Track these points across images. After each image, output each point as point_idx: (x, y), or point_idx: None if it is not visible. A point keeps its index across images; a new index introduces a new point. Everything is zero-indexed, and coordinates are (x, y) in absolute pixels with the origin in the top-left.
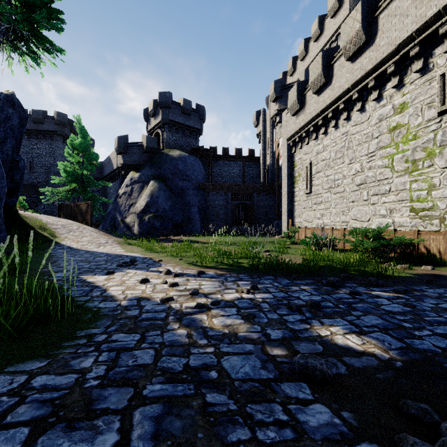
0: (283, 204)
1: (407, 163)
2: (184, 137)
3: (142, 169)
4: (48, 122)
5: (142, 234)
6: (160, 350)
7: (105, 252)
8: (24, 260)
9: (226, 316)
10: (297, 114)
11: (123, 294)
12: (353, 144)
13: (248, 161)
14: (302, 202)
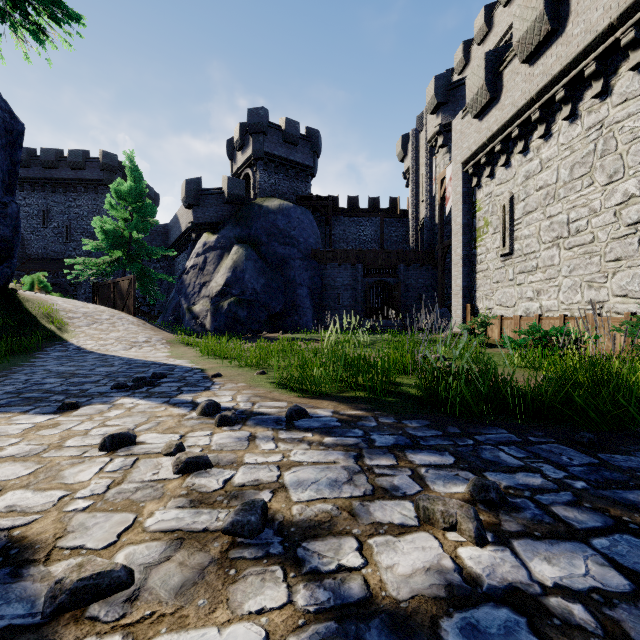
0: (455, 279)
1: None
2: (287, 180)
3: (221, 229)
4: (91, 167)
5: (218, 330)
6: None
7: (131, 357)
8: None
9: None
10: (485, 112)
11: None
12: (617, 143)
13: (388, 217)
14: (492, 273)
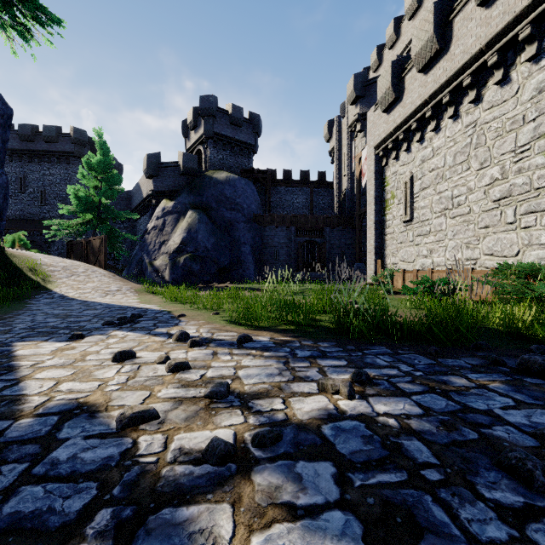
0: (369, 239)
1: None
2: (233, 156)
3: (177, 196)
4: (63, 141)
5: (175, 281)
6: None
7: (108, 303)
8: None
9: (304, 518)
10: (391, 108)
11: (47, 392)
12: (486, 139)
13: (317, 187)
14: (397, 235)
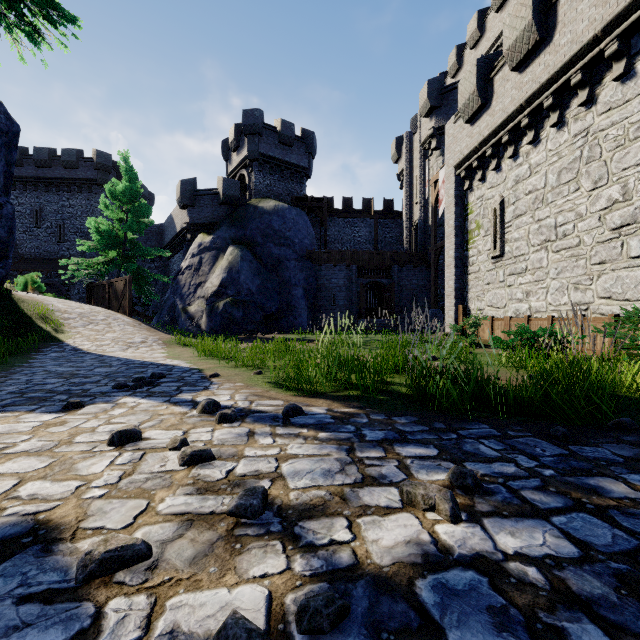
0: (448, 280)
1: None
2: (282, 181)
3: (216, 229)
4: (85, 167)
5: (213, 330)
6: None
7: (129, 358)
8: None
9: None
10: (476, 117)
11: None
12: (601, 150)
13: (383, 218)
14: (483, 274)
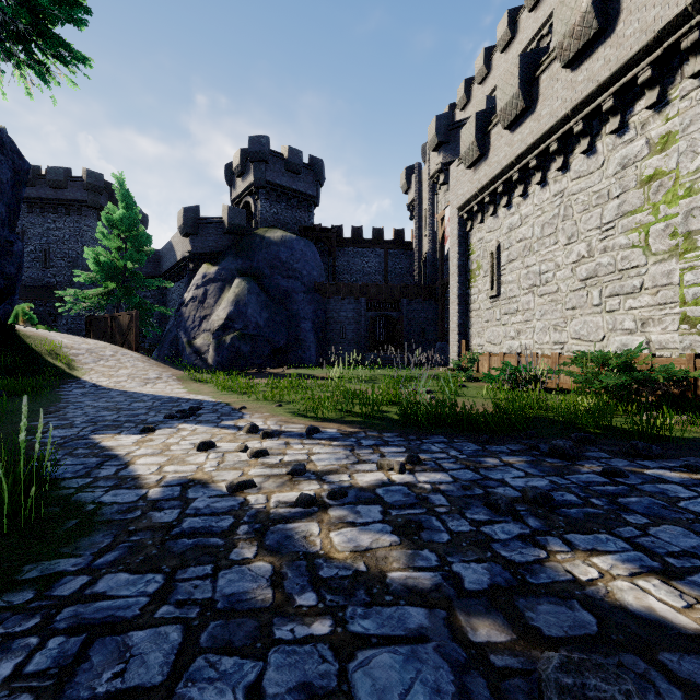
0: (452, 316)
1: (675, 239)
2: (289, 210)
3: (221, 260)
4: (73, 187)
5: (220, 364)
6: (198, 631)
7: (153, 393)
8: (5, 407)
9: (360, 526)
10: (476, 165)
11: (158, 473)
12: (573, 211)
13: (393, 248)
14: (483, 312)
